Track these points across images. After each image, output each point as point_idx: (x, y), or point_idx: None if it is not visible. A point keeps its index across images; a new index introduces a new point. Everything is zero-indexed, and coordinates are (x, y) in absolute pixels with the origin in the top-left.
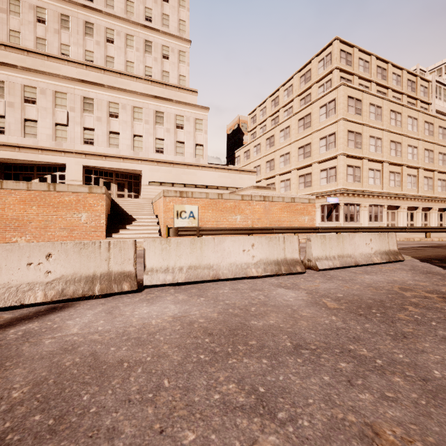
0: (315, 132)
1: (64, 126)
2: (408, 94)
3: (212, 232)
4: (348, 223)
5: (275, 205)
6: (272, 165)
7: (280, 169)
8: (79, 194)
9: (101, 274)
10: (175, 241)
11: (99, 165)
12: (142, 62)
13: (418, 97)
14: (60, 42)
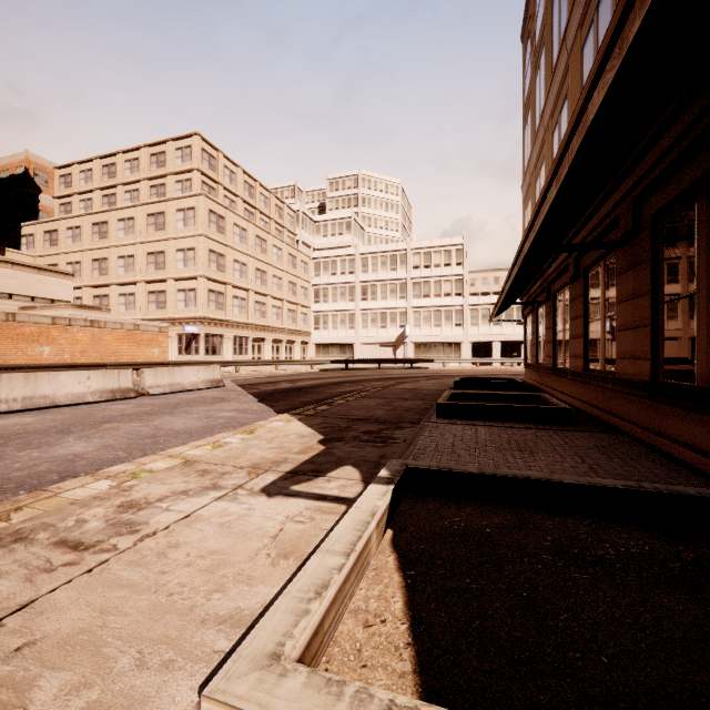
0: (171, 239)
1: None
2: (276, 220)
3: (5, 371)
4: (209, 357)
5: (110, 334)
6: (104, 267)
7: (119, 277)
8: None
9: None
10: (8, 376)
11: None
12: None
13: (285, 226)
14: None
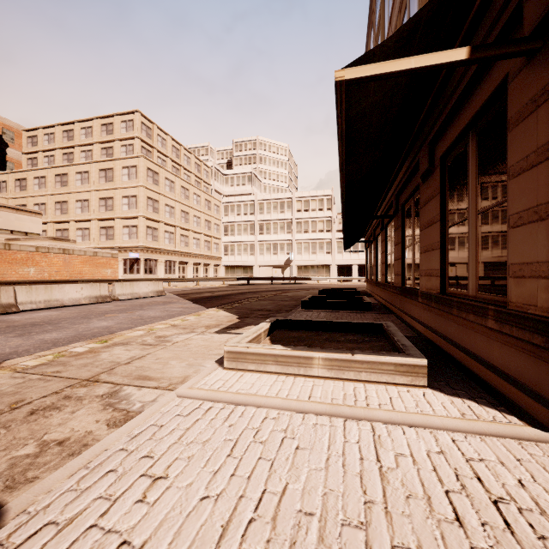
0: (118, 188)
1: None
2: (195, 174)
3: (9, 285)
4: (147, 275)
5: (77, 259)
6: (64, 208)
7: (76, 215)
8: None
9: None
10: (35, 287)
11: None
12: None
13: (202, 178)
14: None
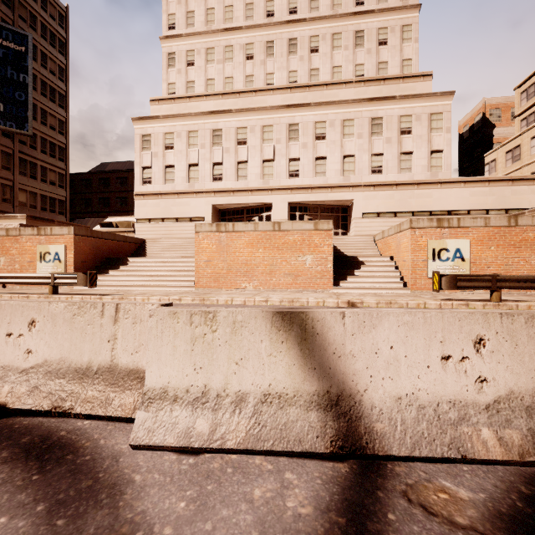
0: None
1: (270, 162)
2: None
3: (523, 284)
4: None
5: None
6: None
7: None
8: (304, 233)
9: None
10: None
11: (304, 200)
12: (351, 61)
13: None
14: (265, 73)
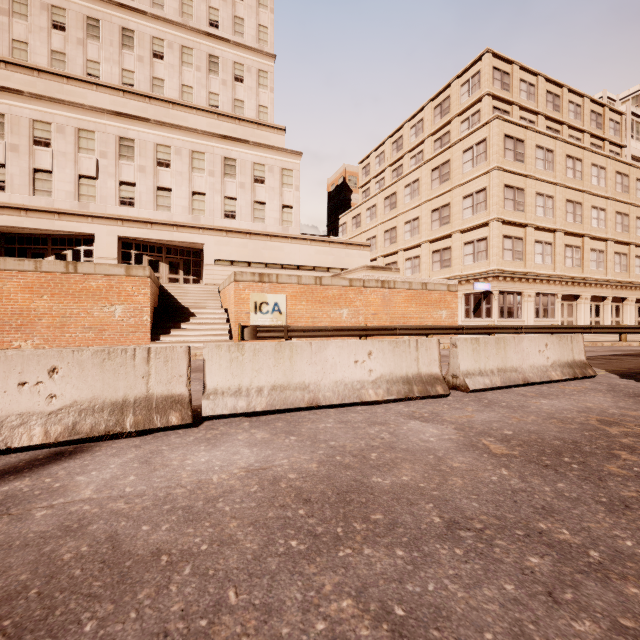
0: (456, 187)
1: (91, 179)
2: (591, 132)
3: (307, 333)
4: (504, 320)
5: (399, 294)
6: (393, 236)
7: (405, 242)
8: (112, 278)
9: (136, 400)
10: (252, 347)
11: (142, 236)
12: (205, 86)
13: (606, 137)
14: (85, 58)
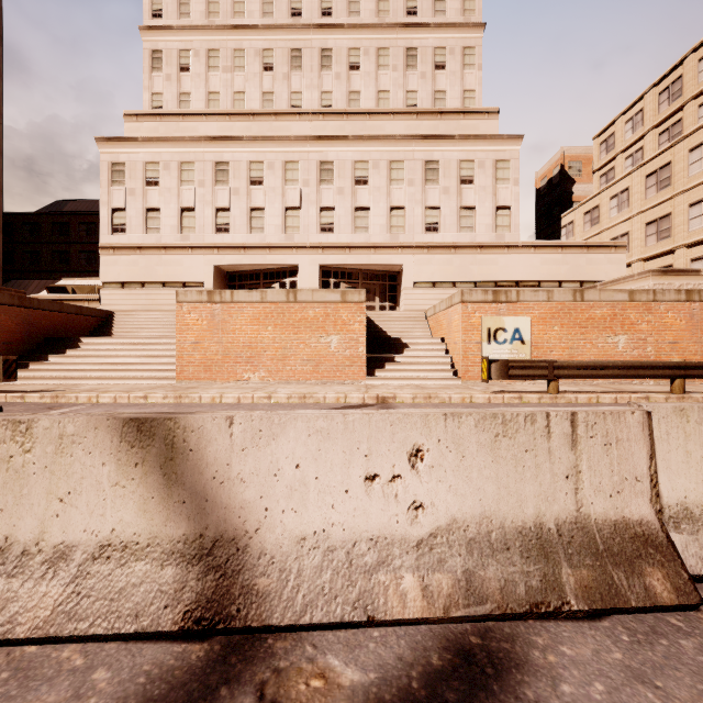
0: None
1: (296, 210)
2: None
3: (583, 371)
4: None
5: None
6: (663, 228)
7: (690, 234)
8: (328, 305)
9: (557, 526)
10: None
11: (340, 262)
12: (402, 86)
13: None
14: (290, 91)
